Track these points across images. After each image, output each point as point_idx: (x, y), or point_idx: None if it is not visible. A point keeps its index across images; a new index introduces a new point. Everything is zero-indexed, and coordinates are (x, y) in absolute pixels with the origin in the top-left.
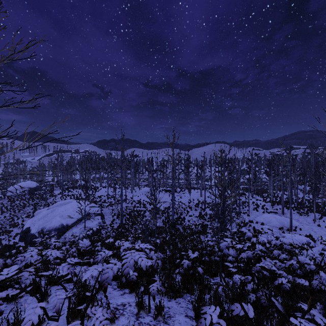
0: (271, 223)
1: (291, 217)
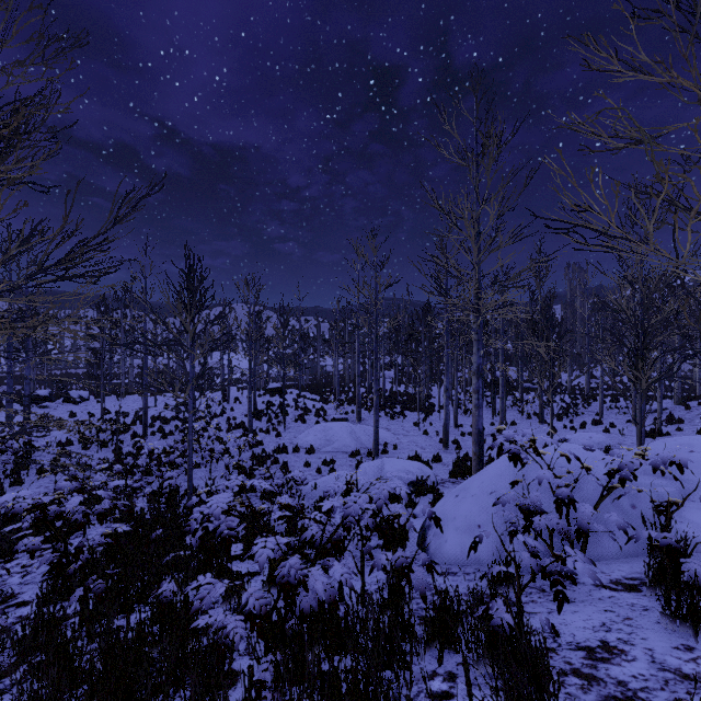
0: (332, 444)
1: (377, 418)
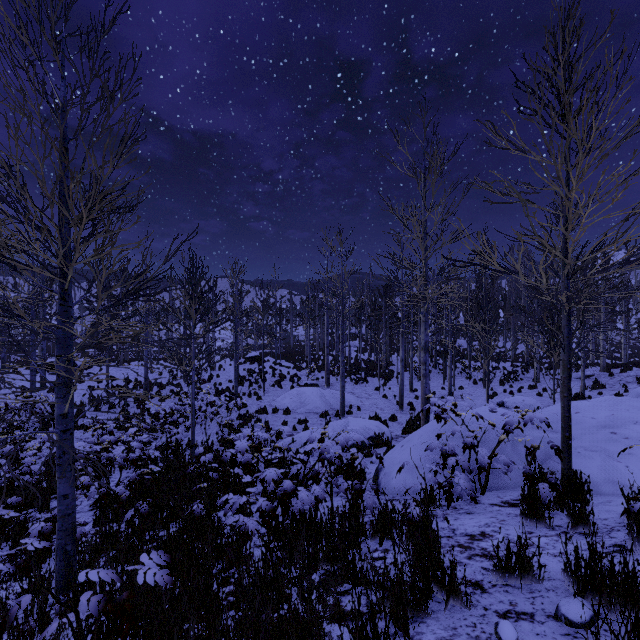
0: (305, 406)
1: (343, 385)
